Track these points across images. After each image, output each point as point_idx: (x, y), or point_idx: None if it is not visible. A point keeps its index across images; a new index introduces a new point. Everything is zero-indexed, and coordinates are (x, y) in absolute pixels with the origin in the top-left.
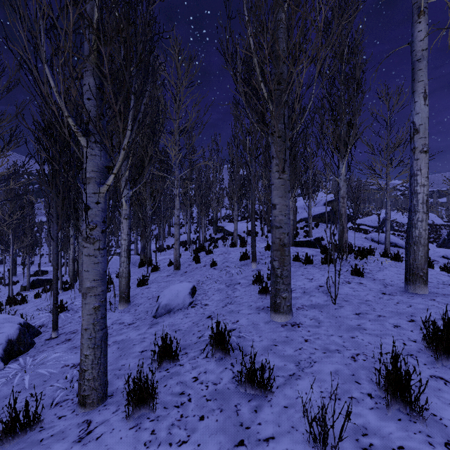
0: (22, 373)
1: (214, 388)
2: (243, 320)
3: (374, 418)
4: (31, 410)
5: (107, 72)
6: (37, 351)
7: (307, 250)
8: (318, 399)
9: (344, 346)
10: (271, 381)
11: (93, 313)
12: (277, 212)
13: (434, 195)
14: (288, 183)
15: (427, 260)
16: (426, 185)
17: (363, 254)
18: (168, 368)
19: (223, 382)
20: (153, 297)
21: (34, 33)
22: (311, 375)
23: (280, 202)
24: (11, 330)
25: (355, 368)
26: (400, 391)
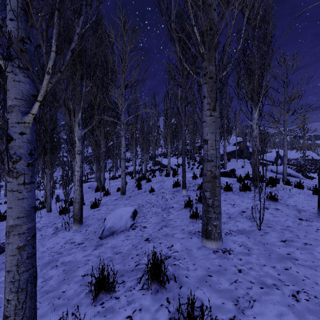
0: None
1: None
2: (177, 245)
3: None
4: None
5: None
6: None
7: (226, 179)
8: None
9: (281, 281)
10: None
11: (17, 254)
12: (208, 147)
13: (319, 137)
14: (218, 121)
15: None
16: None
17: (273, 183)
18: (103, 302)
19: None
20: (102, 218)
21: None
22: (254, 319)
23: (211, 138)
24: None
25: (300, 311)
26: None
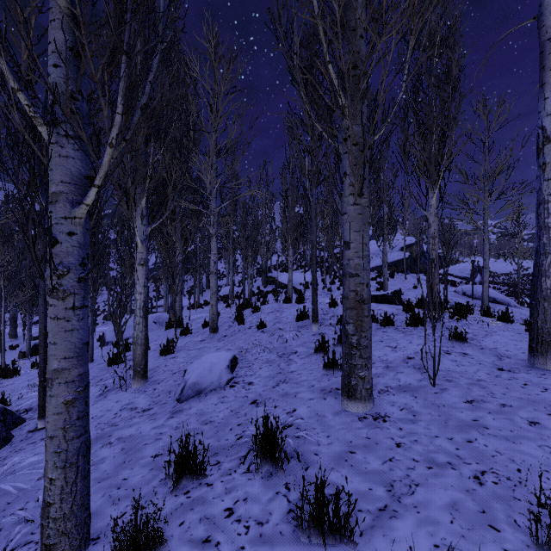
0: None
1: (259, 532)
2: (302, 409)
3: None
4: None
5: (78, 12)
6: (12, 451)
7: (385, 307)
8: None
9: (460, 457)
10: (349, 520)
11: (64, 412)
12: (352, 253)
13: None
14: (368, 212)
15: None
16: None
17: (461, 312)
18: (189, 490)
19: (274, 521)
20: (180, 370)
21: None
22: (414, 510)
23: (356, 239)
24: None
25: (484, 498)
26: None
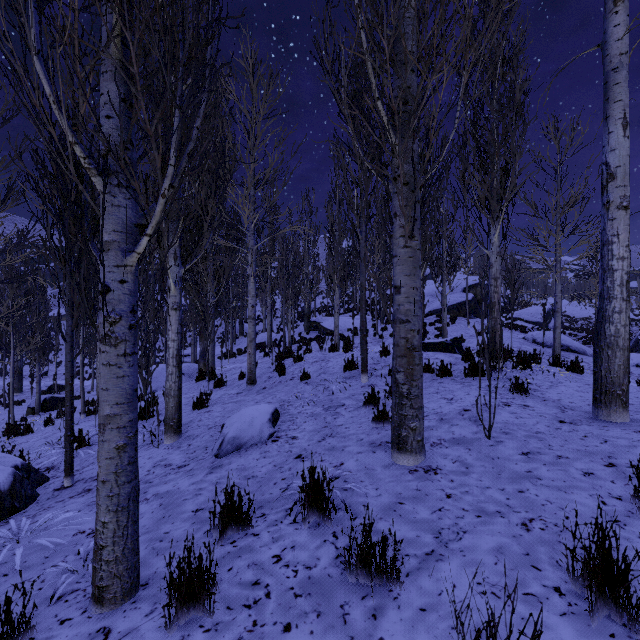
0: (11, 544)
1: (307, 575)
2: (350, 462)
3: (569, 632)
4: (15, 612)
5: (135, 70)
6: (40, 509)
7: (442, 356)
8: (475, 595)
9: (509, 506)
10: (396, 564)
11: (116, 457)
12: (402, 299)
13: None
14: (419, 255)
15: (627, 371)
16: (626, 258)
17: (525, 361)
18: (235, 540)
19: (322, 565)
20: (216, 425)
21: (17, 6)
22: (461, 553)
23: (406, 284)
24: (1, 477)
25: (529, 542)
26: (610, 586)
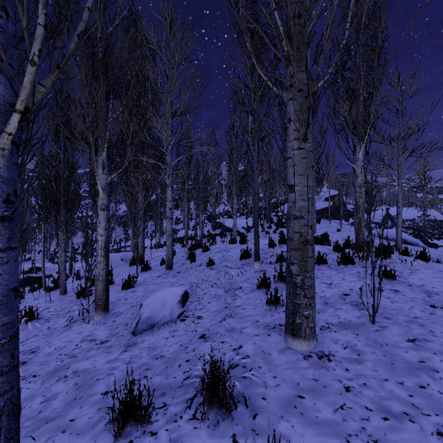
0: None
1: None
2: (248, 345)
3: None
4: None
5: None
6: None
7: (316, 247)
8: None
9: (416, 407)
10: None
11: None
12: (296, 196)
13: None
14: (311, 156)
15: None
16: None
17: (385, 252)
18: (132, 440)
19: None
20: (137, 303)
21: None
22: None
23: (300, 182)
24: None
25: None
26: None
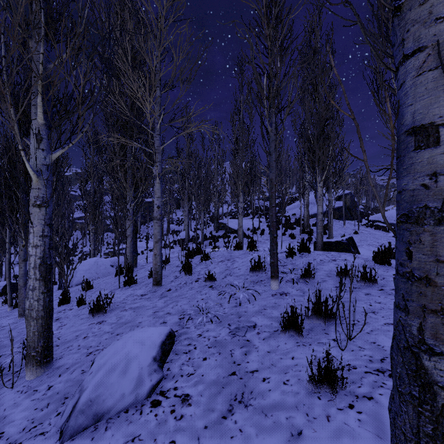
0: None
1: None
2: None
3: None
4: None
5: None
6: None
7: (349, 257)
8: None
9: None
10: None
11: None
12: None
13: None
14: None
15: None
16: None
17: None
18: None
19: None
20: (97, 348)
21: None
22: None
23: None
24: None
25: None
26: None
